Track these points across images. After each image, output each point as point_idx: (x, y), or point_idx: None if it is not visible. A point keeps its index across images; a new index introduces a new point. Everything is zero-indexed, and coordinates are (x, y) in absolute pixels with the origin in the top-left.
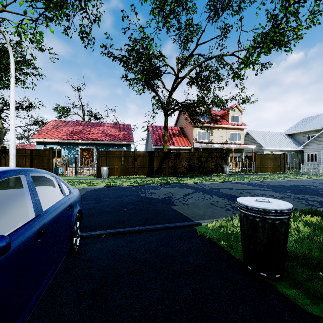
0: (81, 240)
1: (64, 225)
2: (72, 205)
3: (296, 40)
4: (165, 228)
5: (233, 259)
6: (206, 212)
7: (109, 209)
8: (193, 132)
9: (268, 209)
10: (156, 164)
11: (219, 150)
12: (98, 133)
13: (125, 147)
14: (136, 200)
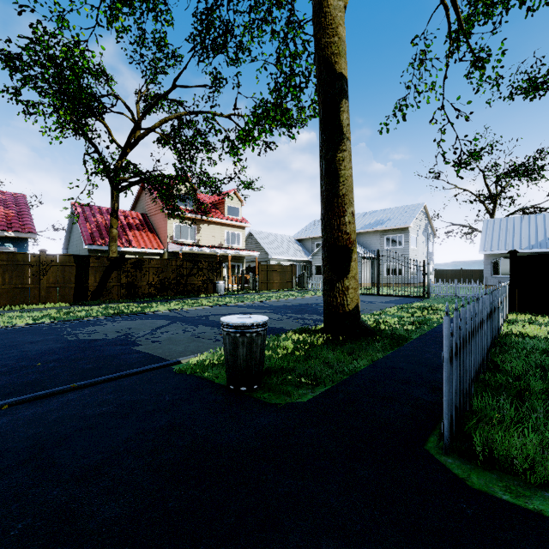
0: None
1: None
2: None
3: (299, 128)
4: (125, 375)
5: (217, 385)
6: (188, 347)
7: None
8: (167, 226)
9: (247, 323)
10: (93, 280)
11: (211, 257)
12: None
13: (11, 244)
14: (57, 346)
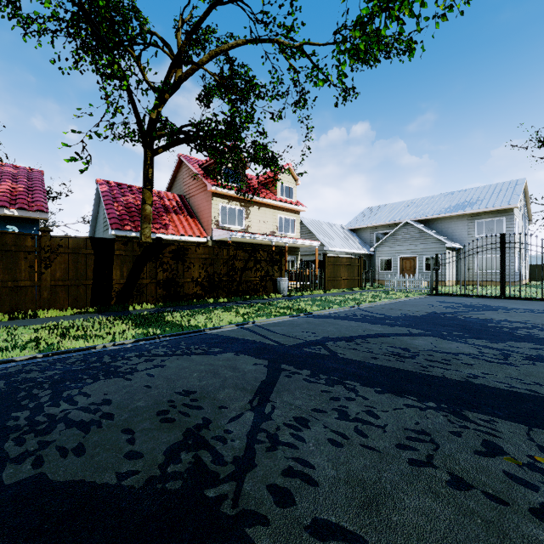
0: None
1: None
2: None
3: (437, 26)
4: None
5: None
6: None
7: None
8: (212, 207)
9: None
10: (119, 275)
11: (261, 247)
12: None
13: (15, 227)
14: None
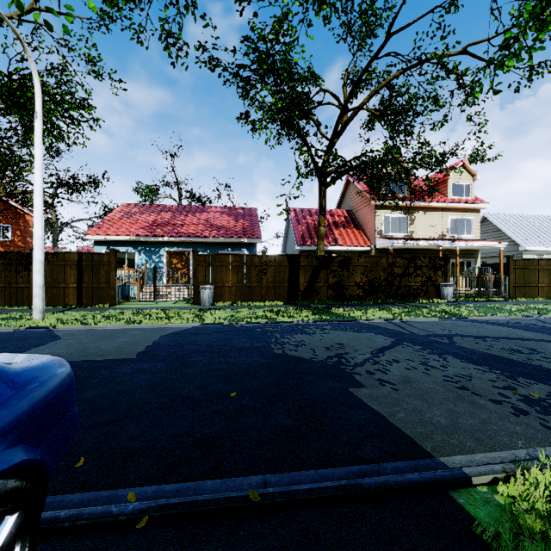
0: (60, 548)
1: None
2: None
3: None
4: (350, 493)
5: None
6: (457, 419)
7: (194, 390)
8: (375, 219)
9: None
10: (303, 280)
11: (428, 252)
12: (197, 225)
13: (245, 249)
14: (261, 362)
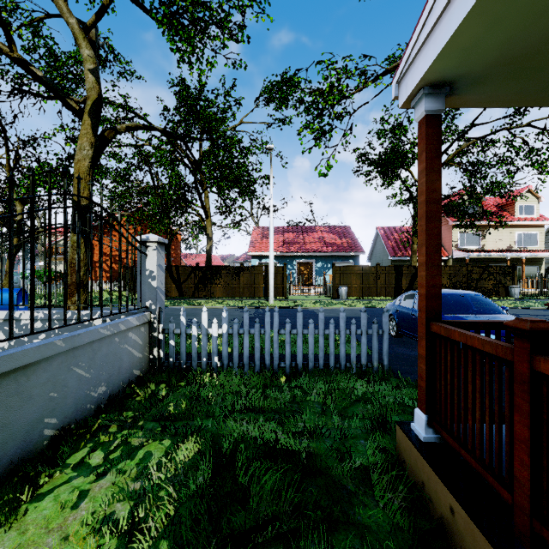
0: None
1: None
2: None
3: None
4: None
5: None
6: None
7: None
8: (452, 236)
9: None
10: (405, 282)
11: (497, 260)
12: (315, 243)
13: (351, 260)
14: None
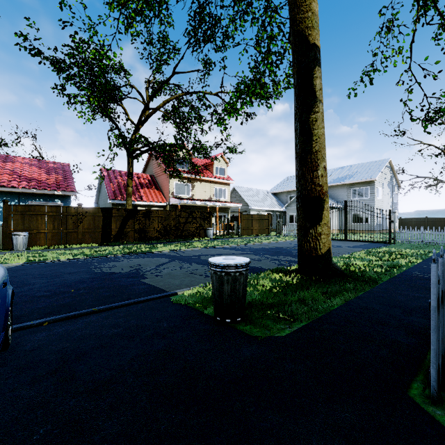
0: None
1: (1, 305)
2: (6, 282)
3: (275, 98)
4: (134, 303)
5: (206, 316)
6: (183, 281)
7: (44, 293)
8: (169, 184)
9: (231, 264)
10: (115, 226)
11: (202, 208)
12: (2, 174)
13: (59, 200)
14: (87, 277)
